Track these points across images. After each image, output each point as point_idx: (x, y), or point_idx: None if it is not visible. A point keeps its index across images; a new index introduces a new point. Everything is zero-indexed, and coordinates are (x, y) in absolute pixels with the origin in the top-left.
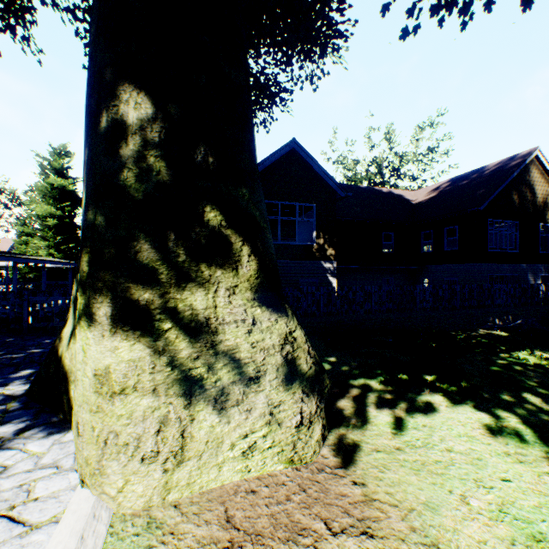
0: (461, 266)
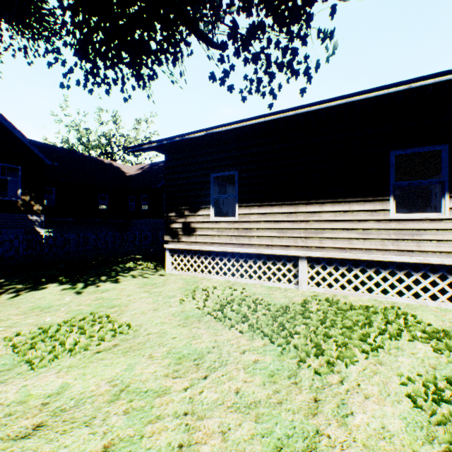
0: (150, 220)
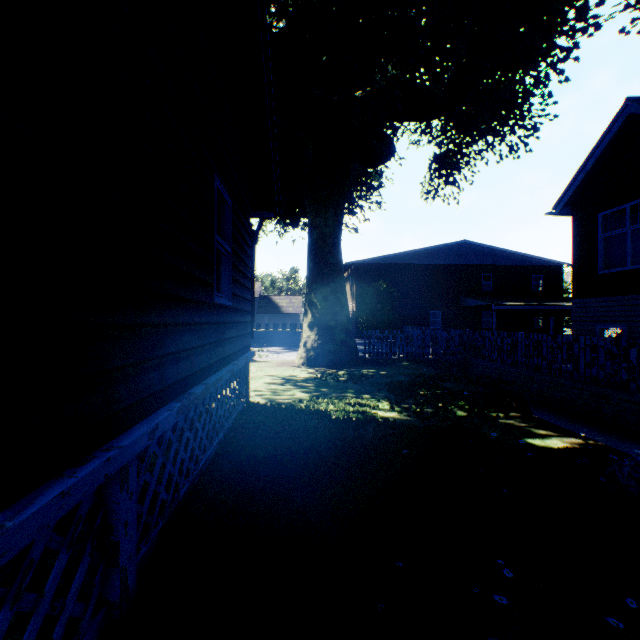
0: None
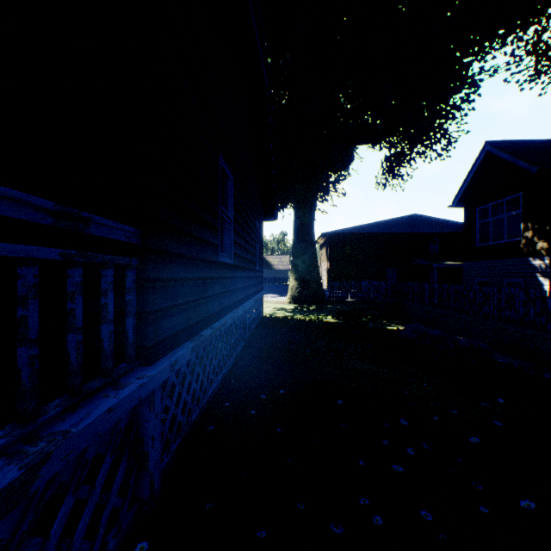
0: None
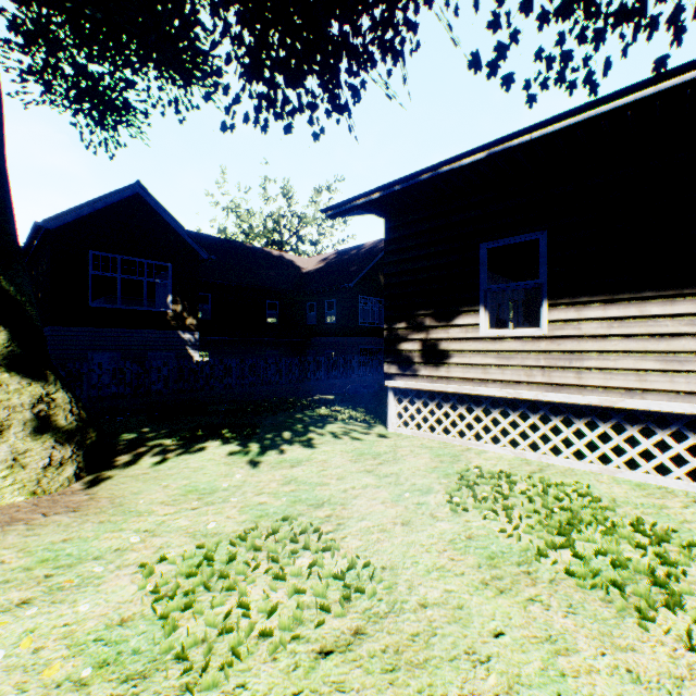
0: (338, 339)
